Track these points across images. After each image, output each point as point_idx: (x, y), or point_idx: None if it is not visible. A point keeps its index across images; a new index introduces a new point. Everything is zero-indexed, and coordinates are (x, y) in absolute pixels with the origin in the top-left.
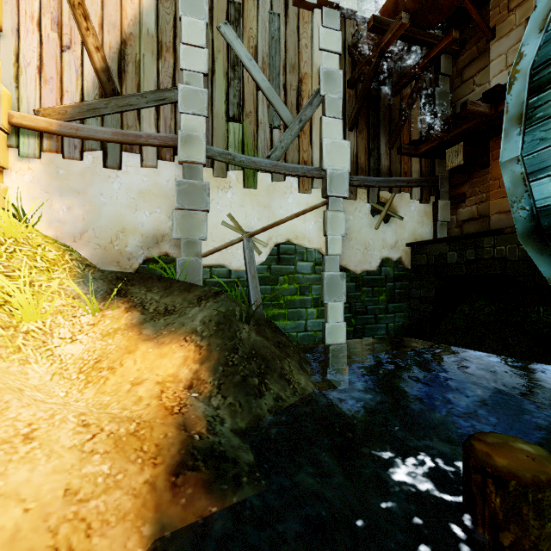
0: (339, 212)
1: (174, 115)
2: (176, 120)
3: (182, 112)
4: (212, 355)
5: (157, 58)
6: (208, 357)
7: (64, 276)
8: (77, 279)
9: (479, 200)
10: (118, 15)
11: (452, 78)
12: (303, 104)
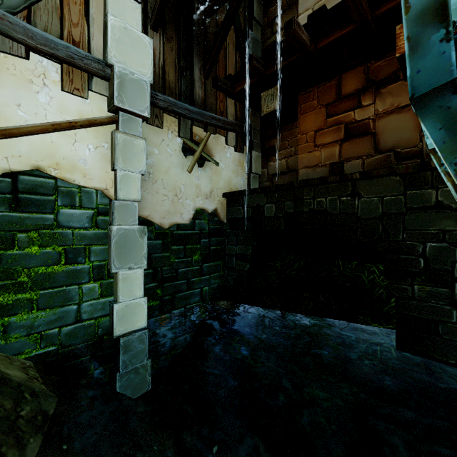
0: (137, 137)
1: None
2: None
3: None
4: None
5: None
6: None
7: None
8: None
9: (288, 153)
10: None
11: (263, 29)
12: None
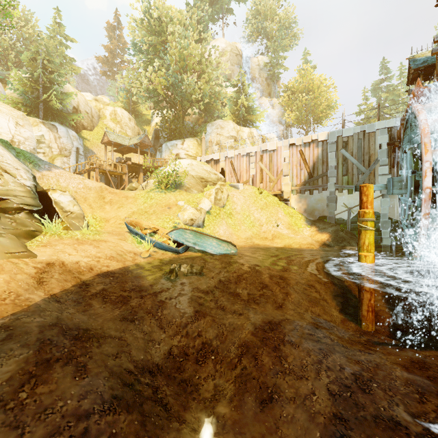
0: (386, 198)
1: (326, 179)
2: (327, 180)
3: (329, 177)
4: (332, 236)
5: (322, 165)
6: (331, 236)
7: (303, 221)
8: (305, 221)
9: None
10: (312, 158)
11: None
12: (371, 164)
